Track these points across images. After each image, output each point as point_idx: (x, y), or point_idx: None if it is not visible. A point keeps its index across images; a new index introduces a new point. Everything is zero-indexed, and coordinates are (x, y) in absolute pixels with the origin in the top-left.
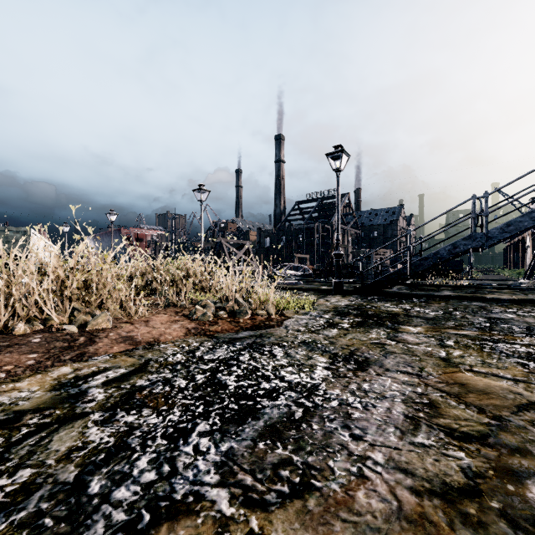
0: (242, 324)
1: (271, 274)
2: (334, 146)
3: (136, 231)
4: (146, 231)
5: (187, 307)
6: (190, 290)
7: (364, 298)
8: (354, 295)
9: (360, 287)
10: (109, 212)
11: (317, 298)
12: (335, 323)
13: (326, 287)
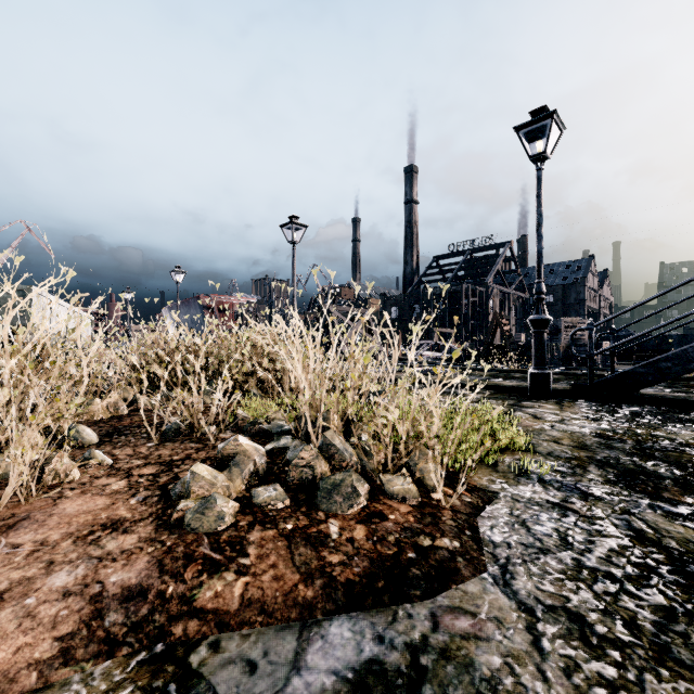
0: (331, 558)
1: (399, 356)
2: (533, 111)
3: (220, 299)
4: (232, 298)
5: (212, 441)
6: (251, 390)
7: (610, 409)
8: (578, 401)
9: (587, 384)
10: (174, 270)
11: (505, 407)
12: (687, 554)
13: (501, 380)
